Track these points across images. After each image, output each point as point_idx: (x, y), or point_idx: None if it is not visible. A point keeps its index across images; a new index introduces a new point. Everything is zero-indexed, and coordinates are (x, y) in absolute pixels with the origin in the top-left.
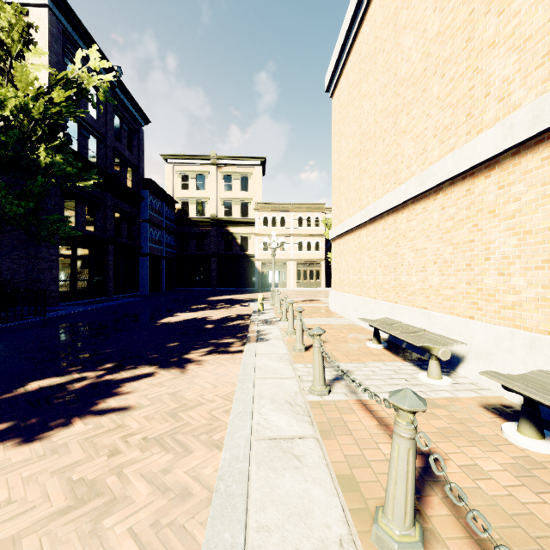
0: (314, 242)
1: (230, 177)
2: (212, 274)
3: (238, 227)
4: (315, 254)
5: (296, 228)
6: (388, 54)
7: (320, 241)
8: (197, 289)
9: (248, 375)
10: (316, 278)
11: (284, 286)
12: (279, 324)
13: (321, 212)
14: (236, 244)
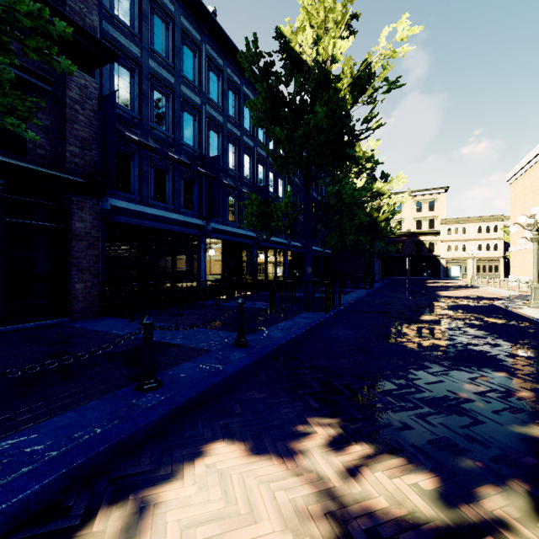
0: (493, 244)
1: (420, 203)
2: (407, 268)
3: (427, 236)
4: (494, 253)
5: (475, 234)
6: (534, 197)
7: (498, 243)
8: (398, 277)
9: (487, 288)
10: (495, 271)
11: (464, 277)
12: (485, 286)
13: (500, 221)
14: (425, 248)
